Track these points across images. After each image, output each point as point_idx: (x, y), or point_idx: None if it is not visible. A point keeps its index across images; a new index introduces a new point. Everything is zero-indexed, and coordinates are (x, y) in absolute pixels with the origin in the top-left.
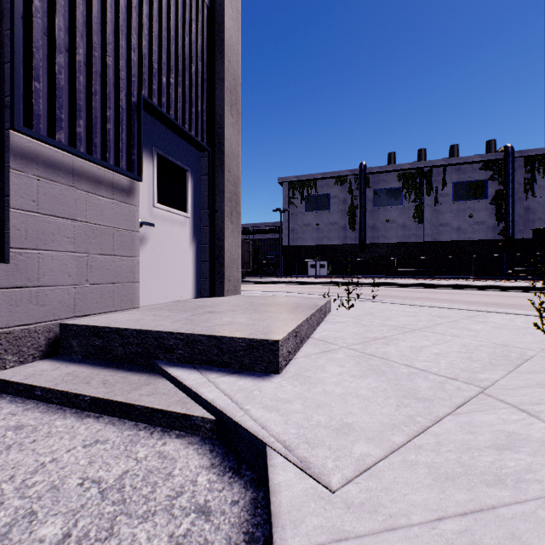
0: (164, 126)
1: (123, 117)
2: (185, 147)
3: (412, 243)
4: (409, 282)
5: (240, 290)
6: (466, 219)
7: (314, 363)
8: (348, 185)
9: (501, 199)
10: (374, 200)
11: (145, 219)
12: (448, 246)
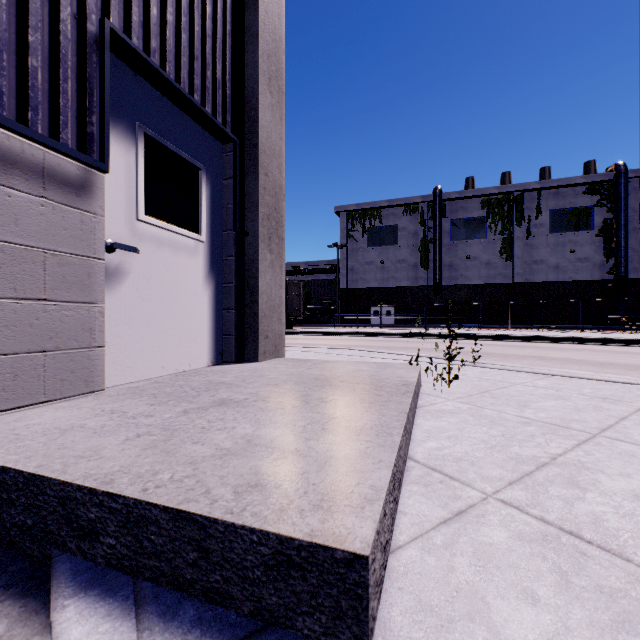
0: (158, 92)
1: (66, 54)
2: (196, 132)
3: (499, 285)
4: (500, 333)
5: (283, 351)
6: (566, 255)
7: (450, 575)
8: (420, 214)
9: (611, 230)
10: (451, 232)
11: (120, 239)
12: (543, 288)
